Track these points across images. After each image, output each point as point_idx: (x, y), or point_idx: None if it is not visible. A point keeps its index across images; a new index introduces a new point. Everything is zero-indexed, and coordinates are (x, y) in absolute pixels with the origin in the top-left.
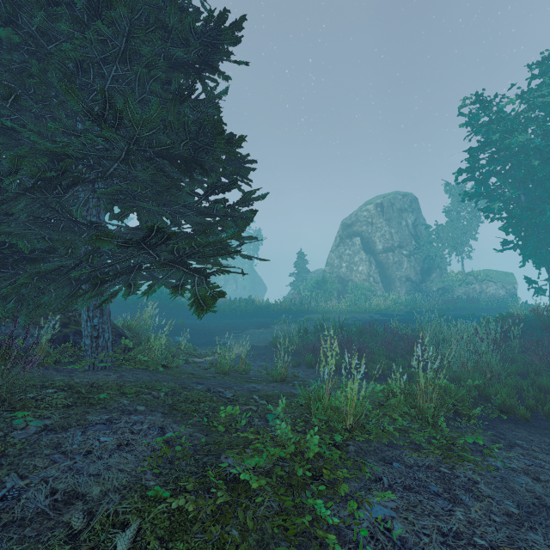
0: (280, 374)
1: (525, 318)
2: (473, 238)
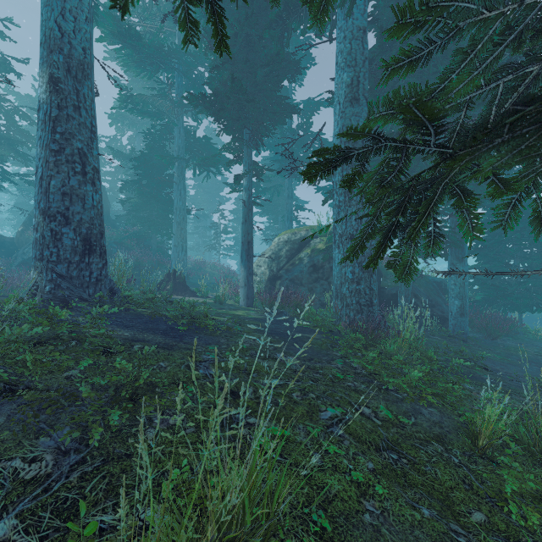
0: None
1: None
2: None
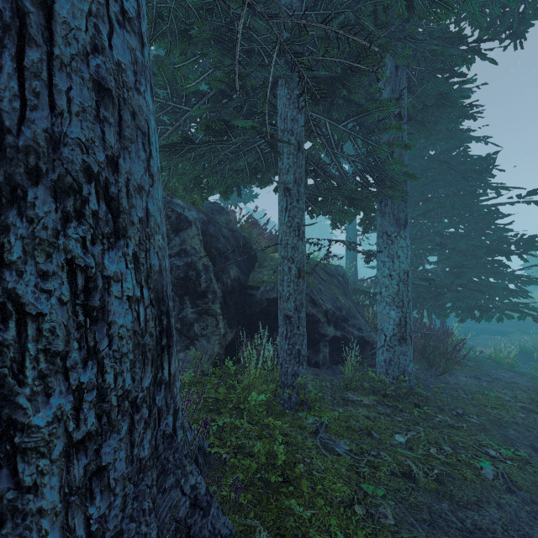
0: None
1: None
2: None
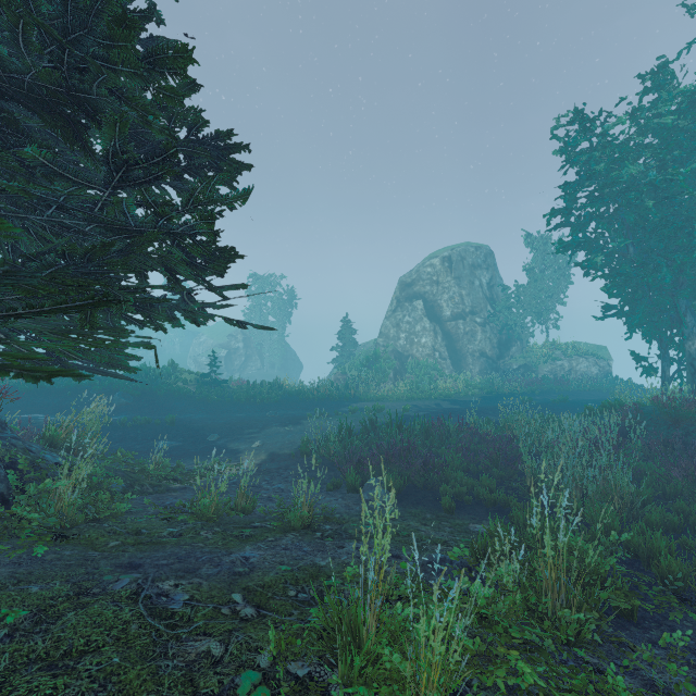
0: (301, 518)
1: (642, 408)
2: (560, 303)
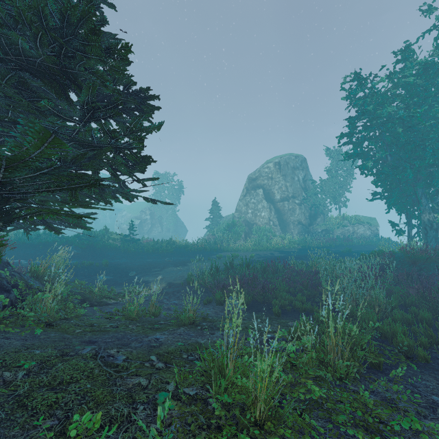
0: (188, 318)
1: (394, 254)
2: (347, 191)
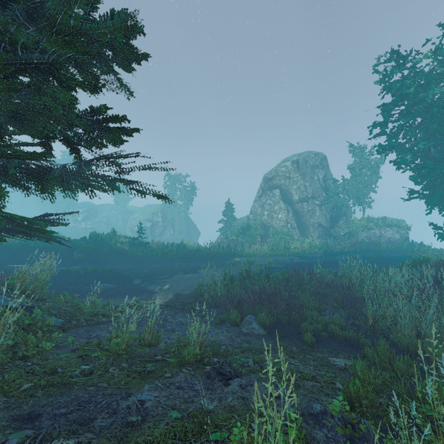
0: (194, 355)
1: None
2: (373, 191)
